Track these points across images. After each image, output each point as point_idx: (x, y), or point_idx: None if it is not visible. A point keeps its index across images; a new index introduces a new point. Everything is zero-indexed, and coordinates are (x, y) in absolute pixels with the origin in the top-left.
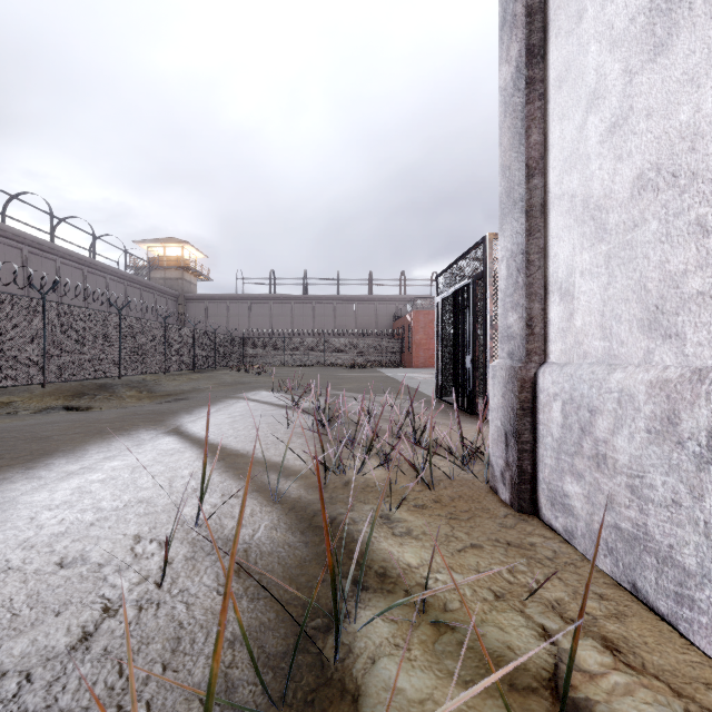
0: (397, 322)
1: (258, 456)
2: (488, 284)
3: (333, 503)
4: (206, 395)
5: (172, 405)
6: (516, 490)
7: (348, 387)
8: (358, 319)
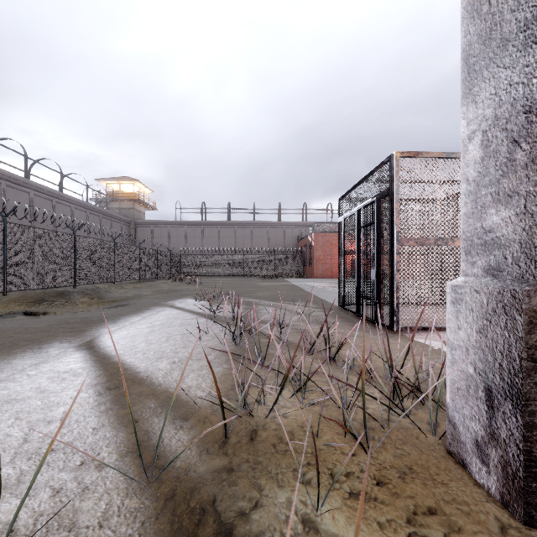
0: (301, 242)
1: (158, 382)
2: (395, 200)
3: (231, 484)
4: (143, 301)
5: (107, 312)
6: (520, 487)
7: (262, 295)
8: (270, 240)
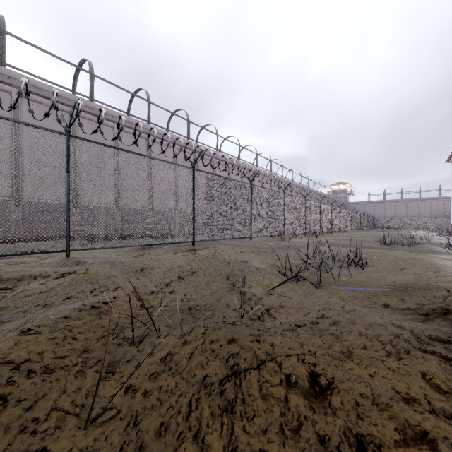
0: None
1: None
2: None
3: None
4: None
5: None
6: None
7: None
8: (432, 208)
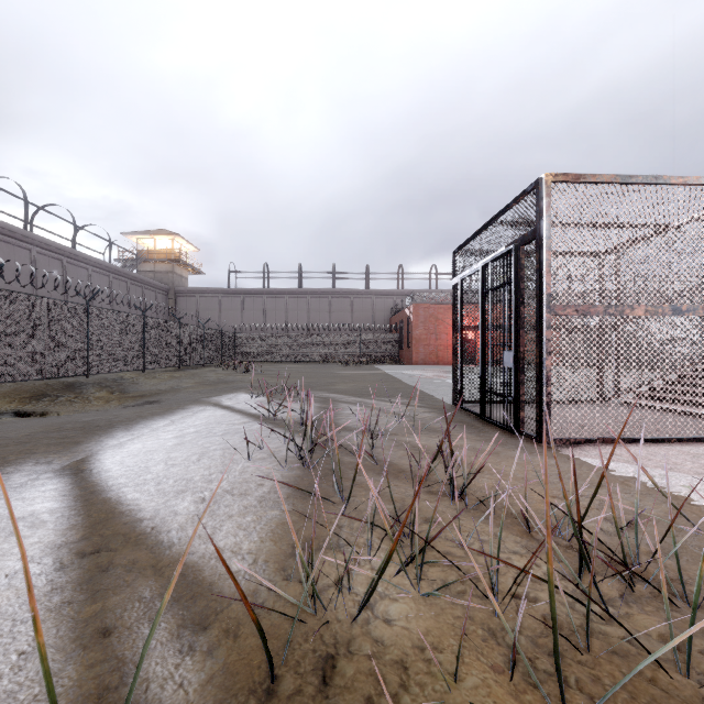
0: (395, 316)
1: (169, 540)
2: (545, 247)
3: None
4: (180, 397)
5: (124, 413)
6: None
7: (343, 388)
8: (355, 314)
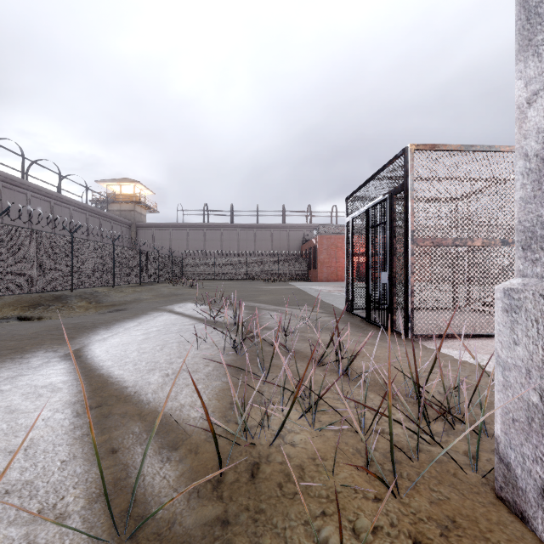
0: (305, 244)
1: (146, 399)
2: (409, 197)
3: None
4: (142, 306)
5: (102, 317)
6: None
7: (265, 299)
8: (274, 243)
